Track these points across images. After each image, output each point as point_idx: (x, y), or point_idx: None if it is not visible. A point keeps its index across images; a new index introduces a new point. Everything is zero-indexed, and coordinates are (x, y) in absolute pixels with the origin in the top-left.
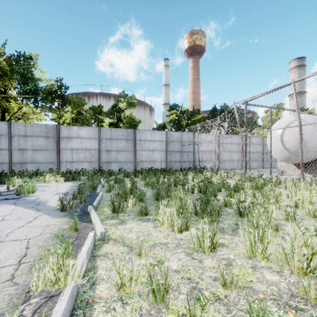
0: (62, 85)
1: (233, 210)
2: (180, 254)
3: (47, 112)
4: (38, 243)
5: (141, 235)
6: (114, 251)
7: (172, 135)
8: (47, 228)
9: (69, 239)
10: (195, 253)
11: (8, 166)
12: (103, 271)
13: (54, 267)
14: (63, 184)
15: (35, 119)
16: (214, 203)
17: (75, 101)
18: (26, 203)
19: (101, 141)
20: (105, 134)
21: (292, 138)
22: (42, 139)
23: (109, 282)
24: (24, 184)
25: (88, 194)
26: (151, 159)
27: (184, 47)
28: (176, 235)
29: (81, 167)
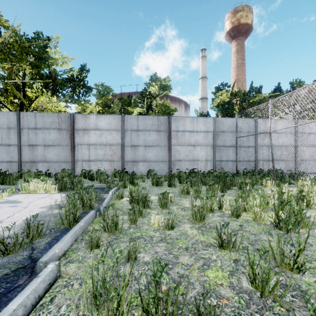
0: (82, 69)
1: None
2: None
3: (68, 103)
4: None
5: None
6: None
7: (222, 123)
8: None
9: None
10: None
11: (18, 166)
12: None
13: None
14: (49, 197)
15: (54, 110)
16: None
17: (99, 89)
18: None
19: (124, 134)
20: (129, 124)
21: None
22: (54, 132)
23: None
24: None
25: (30, 256)
26: (192, 158)
27: (225, 30)
28: None
29: (100, 168)
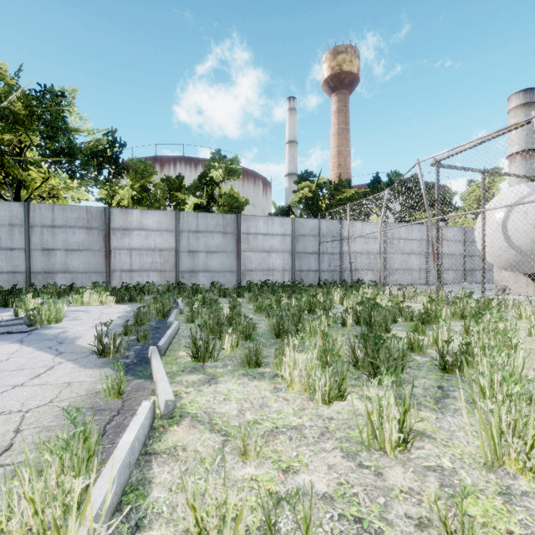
0: (114, 141)
1: (427, 358)
2: (330, 453)
3: (90, 186)
4: (41, 422)
5: (248, 408)
6: (190, 442)
7: (303, 225)
8: (67, 389)
9: (104, 414)
10: (365, 452)
11: (25, 278)
12: (164, 491)
13: (36, 495)
14: (113, 307)
15: (71, 198)
16: (392, 345)
17: (136, 168)
18: (40, 341)
19: (180, 236)
20: (187, 224)
21: (525, 227)
22: (80, 233)
23: (174, 523)
24: (43, 308)
25: (153, 326)
26: (266, 267)
27: (322, 77)
28: (318, 409)
29: (147, 280)
